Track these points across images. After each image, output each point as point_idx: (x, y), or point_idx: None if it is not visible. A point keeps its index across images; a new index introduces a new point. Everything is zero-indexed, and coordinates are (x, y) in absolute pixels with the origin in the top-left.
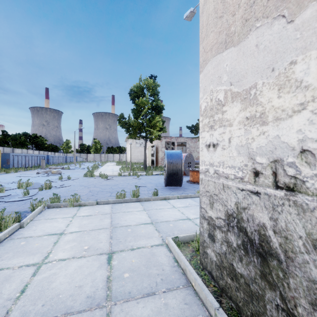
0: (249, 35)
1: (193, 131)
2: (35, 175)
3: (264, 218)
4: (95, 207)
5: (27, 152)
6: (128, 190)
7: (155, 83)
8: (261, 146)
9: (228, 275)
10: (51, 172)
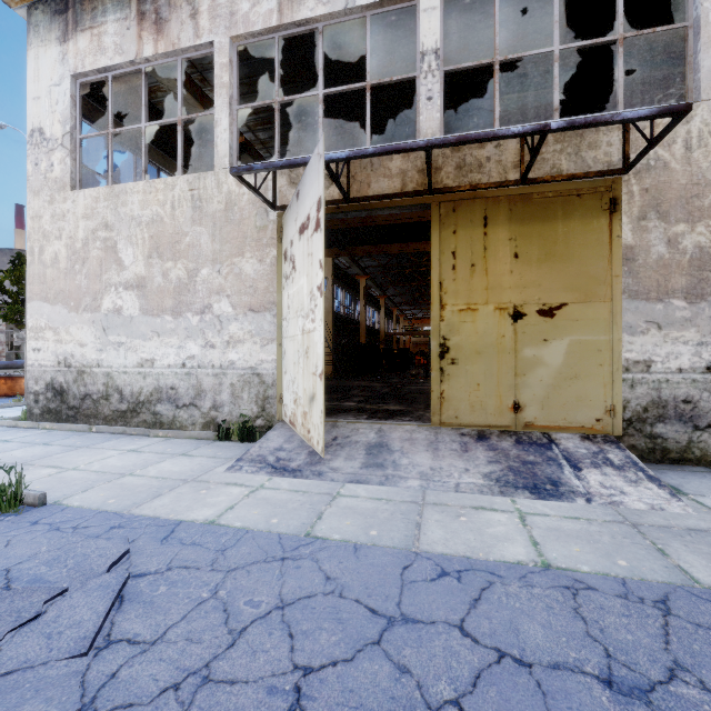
0: (57, 306)
1: None
2: None
3: (62, 379)
4: None
5: None
6: None
7: None
8: (61, 352)
9: (48, 414)
10: None
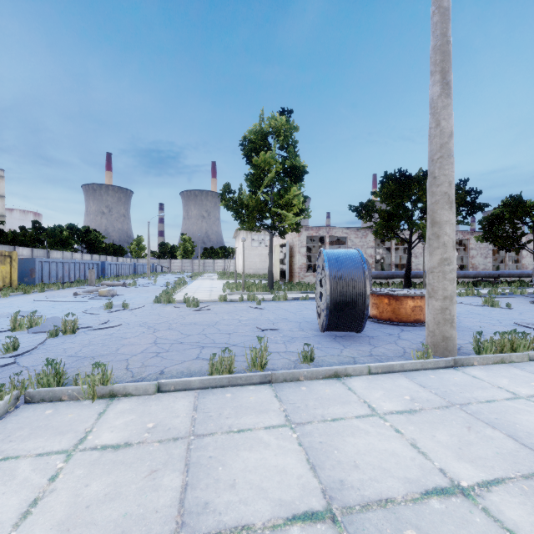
0: None
1: (362, 214)
2: (70, 297)
3: None
4: (151, 404)
5: (72, 256)
6: (238, 341)
7: (289, 124)
8: None
9: None
10: (98, 293)
